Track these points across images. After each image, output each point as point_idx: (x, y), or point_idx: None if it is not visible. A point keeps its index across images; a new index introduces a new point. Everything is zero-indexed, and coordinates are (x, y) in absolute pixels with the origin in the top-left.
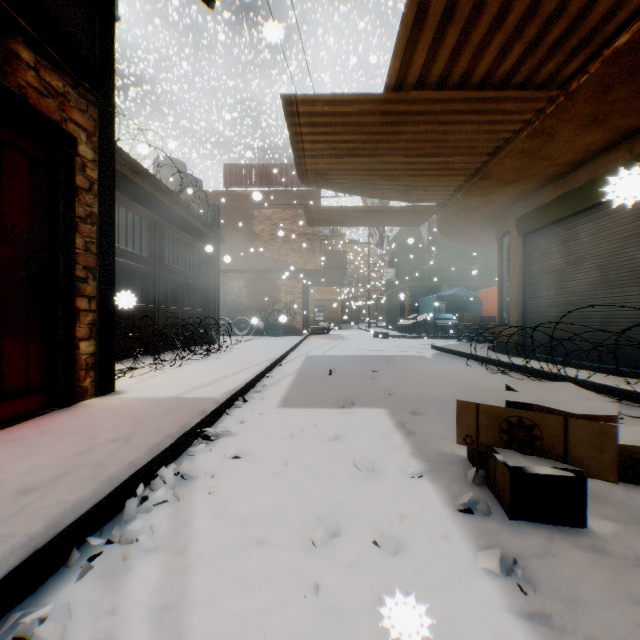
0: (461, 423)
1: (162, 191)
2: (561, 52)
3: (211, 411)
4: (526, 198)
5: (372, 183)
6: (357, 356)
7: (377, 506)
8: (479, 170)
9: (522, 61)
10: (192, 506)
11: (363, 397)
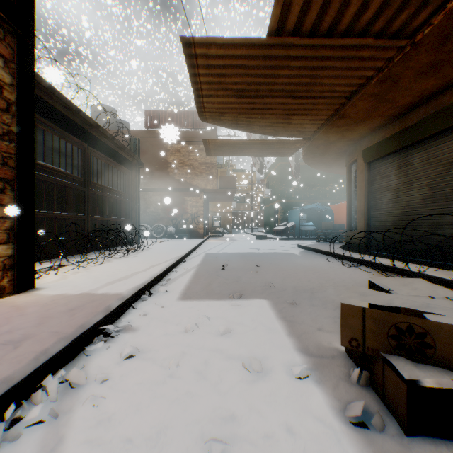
0: (346, 326)
1: (91, 125)
2: (413, 4)
3: (116, 307)
4: (370, 135)
5: (255, 121)
6: (244, 253)
7: (267, 419)
8: (337, 111)
9: (380, 12)
10: (69, 426)
11: (249, 289)
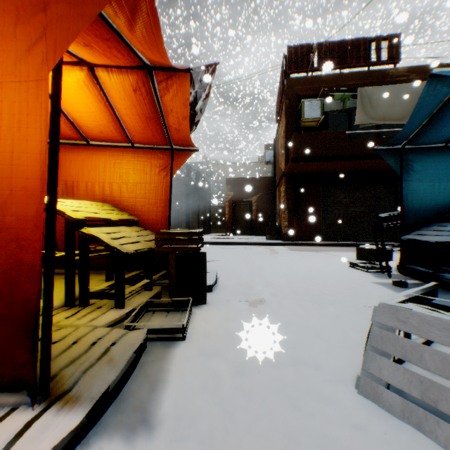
0: None
1: None
2: None
3: None
4: None
5: None
6: None
7: None
8: None
9: None
10: None
11: None
